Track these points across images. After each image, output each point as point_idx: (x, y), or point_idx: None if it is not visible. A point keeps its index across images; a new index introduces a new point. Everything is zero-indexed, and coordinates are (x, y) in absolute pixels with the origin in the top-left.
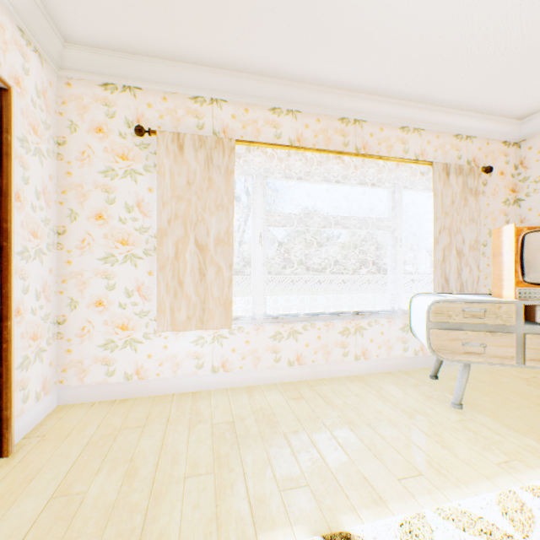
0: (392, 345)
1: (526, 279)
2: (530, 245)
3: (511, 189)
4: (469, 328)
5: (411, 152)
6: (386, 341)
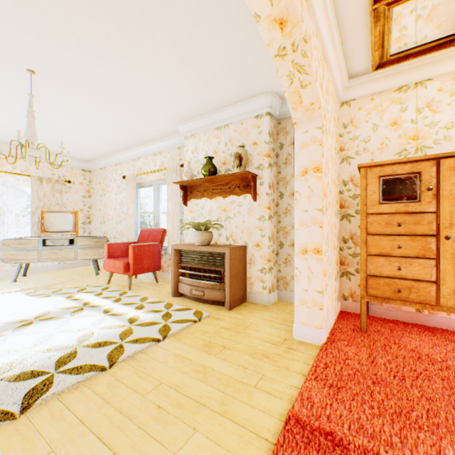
0: (5, 264)
1: (46, 230)
2: (47, 218)
3: (88, 191)
4: (21, 250)
5: (19, 169)
6: (0, 262)
